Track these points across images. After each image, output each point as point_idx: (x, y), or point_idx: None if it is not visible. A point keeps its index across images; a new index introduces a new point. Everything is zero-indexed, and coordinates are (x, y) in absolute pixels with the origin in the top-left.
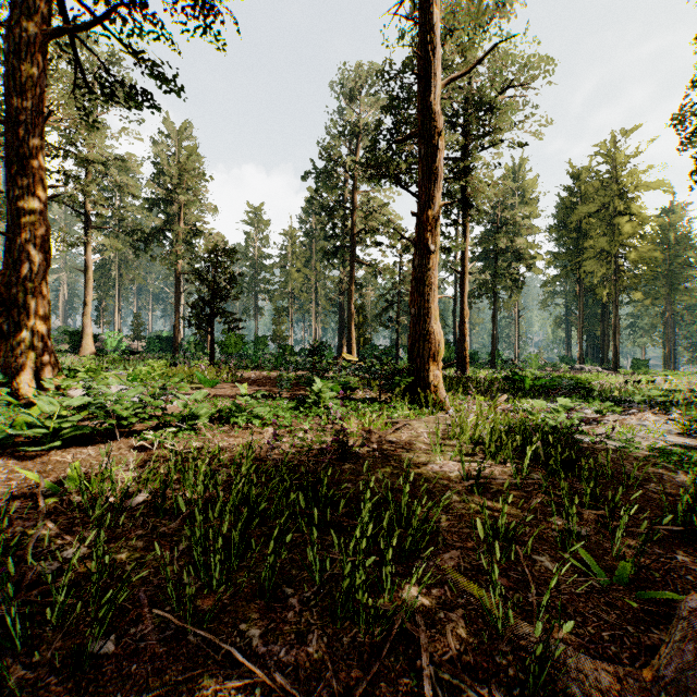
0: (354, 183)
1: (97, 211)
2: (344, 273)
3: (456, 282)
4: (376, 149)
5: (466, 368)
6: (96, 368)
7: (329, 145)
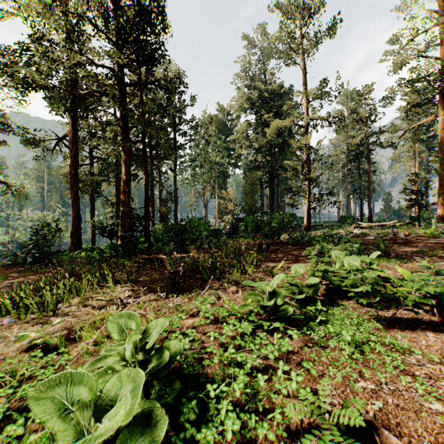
0: None
1: None
2: None
3: None
4: None
5: None
6: None
7: None
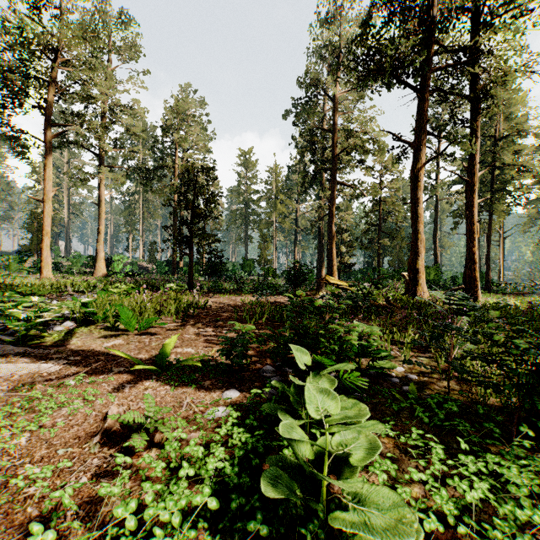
0: (335, 105)
1: (100, 148)
2: (324, 199)
3: (437, 204)
4: (369, 31)
5: (477, 294)
6: (1, 299)
7: (310, 66)
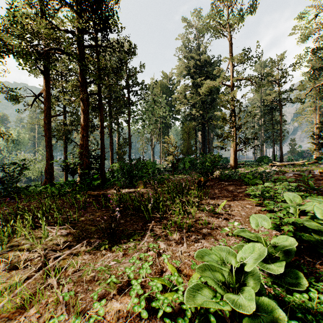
0: None
1: None
2: None
3: None
4: None
5: None
6: None
7: None
